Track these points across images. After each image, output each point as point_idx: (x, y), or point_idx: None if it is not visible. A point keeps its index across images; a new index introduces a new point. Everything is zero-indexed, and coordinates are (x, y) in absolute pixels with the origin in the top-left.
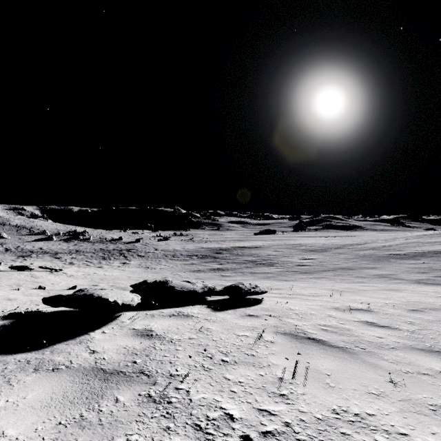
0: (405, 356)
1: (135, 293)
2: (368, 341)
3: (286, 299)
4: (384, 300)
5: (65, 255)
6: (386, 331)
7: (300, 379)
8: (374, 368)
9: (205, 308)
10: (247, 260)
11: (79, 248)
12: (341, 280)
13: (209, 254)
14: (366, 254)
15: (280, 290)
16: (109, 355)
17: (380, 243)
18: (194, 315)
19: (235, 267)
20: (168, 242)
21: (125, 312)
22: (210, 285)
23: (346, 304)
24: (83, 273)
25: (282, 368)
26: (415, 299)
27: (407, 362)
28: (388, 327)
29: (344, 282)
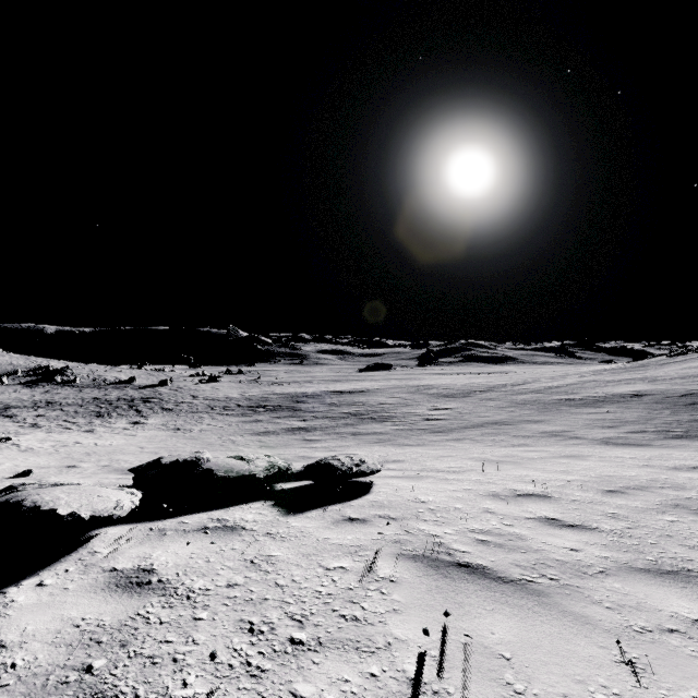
0: (626, 590)
1: (134, 485)
2: (559, 560)
3: (412, 480)
4: (565, 476)
5: (23, 412)
6: (580, 534)
7: (454, 678)
8: (586, 629)
9: (270, 508)
10: (347, 412)
11: (53, 397)
12: (494, 442)
13: (285, 404)
14: (526, 400)
15: (401, 463)
16: (30, 652)
17: (544, 383)
18: (246, 527)
19: (327, 425)
20: (217, 386)
21: (106, 528)
22: (281, 463)
23: (509, 487)
24: (54, 444)
25: (415, 651)
26: (609, 471)
27: (634, 605)
28: (581, 527)
29: (499, 446)
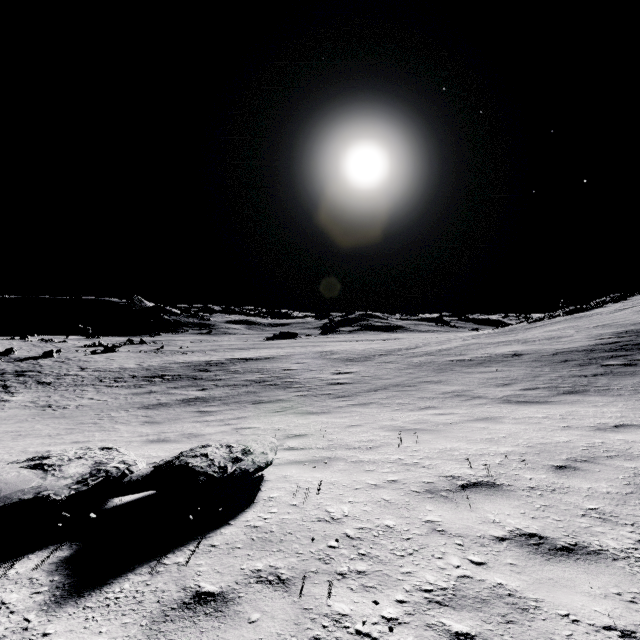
0: None
1: None
2: None
3: (318, 468)
4: (495, 447)
5: None
6: (595, 573)
7: None
8: None
9: (42, 576)
10: (251, 379)
11: None
12: (400, 405)
13: (185, 373)
14: (422, 362)
15: (304, 438)
16: None
17: (434, 346)
18: None
19: (228, 394)
20: (112, 356)
21: None
22: (115, 464)
23: (444, 472)
24: None
25: None
26: (538, 437)
27: None
28: (583, 551)
29: (407, 410)
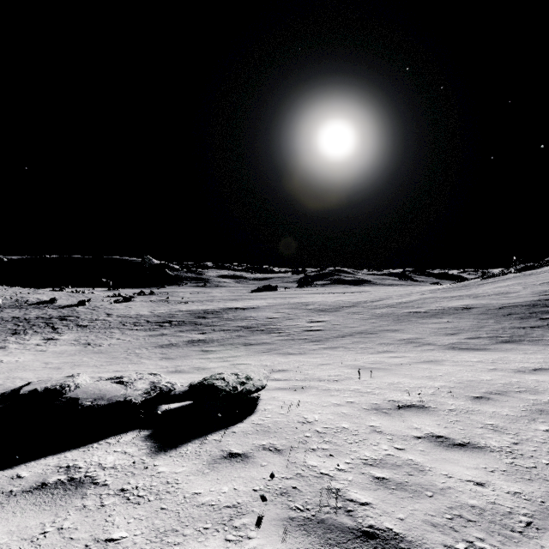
0: None
1: None
2: (474, 507)
3: (297, 393)
4: (432, 382)
5: None
6: (474, 457)
7: None
8: None
9: (140, 442)
10: (241, 325)
11: None
12: (363, 349)
13: (188, 319)
14: (383, 313)
15: (286, 372)
16: None
17: (395, 299)
18: (98, 479)
19: (223, 337)
20: (130, 305)
21: None
22: (164, 383)
23: (388, 397)
24: None
25: None
26: (467, 376)
27: None
28: (472, 446)
29: (368, 353)
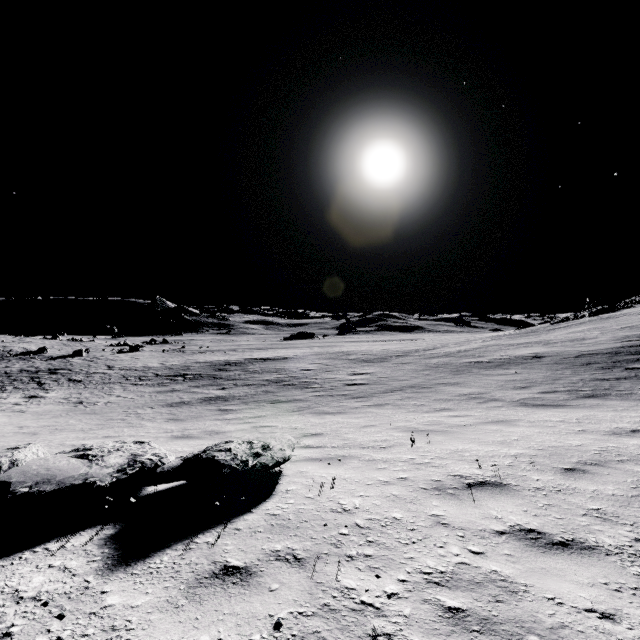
0: None
1: None
2: None
3: (332, 465)
4: (507, 449)
5: None
6: (586, 565)
7: None
8: None
9: (95, 549)
10: (269, 379)
11: None
12: (415, 407)
13: (206, 372)
14: (439, 363)
15: (320, 437)
16: None
17: (452, 347)
18: None
19: (247, 393)
20: (137, 355)
21: None
22: (149, 456)
23: (453, 471)
24: None
25: None
26: (551, 440)
27: None
28: (578, 546)
29: (422, 411)
